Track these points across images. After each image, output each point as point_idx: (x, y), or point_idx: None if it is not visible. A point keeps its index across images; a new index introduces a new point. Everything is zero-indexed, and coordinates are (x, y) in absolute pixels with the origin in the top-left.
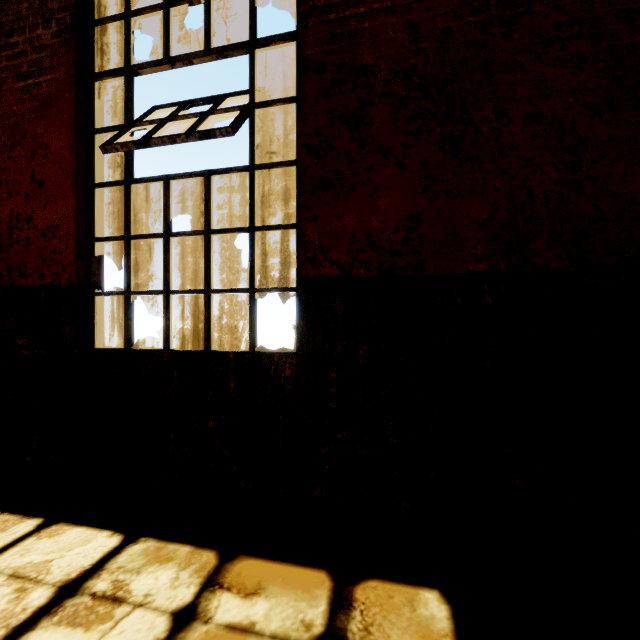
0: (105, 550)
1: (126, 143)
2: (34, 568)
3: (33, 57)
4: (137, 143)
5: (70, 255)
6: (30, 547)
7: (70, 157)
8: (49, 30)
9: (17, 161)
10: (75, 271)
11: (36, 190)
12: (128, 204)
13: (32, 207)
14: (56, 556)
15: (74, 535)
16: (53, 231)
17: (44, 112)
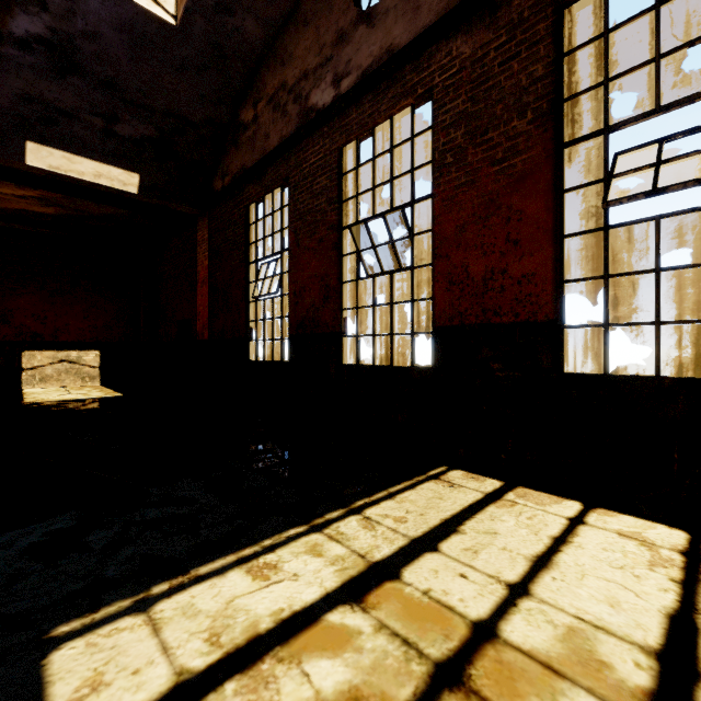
0: (682, 537)
1: (635, 196)
2: (631, 534)
3: (507, 145)
4: (649, 193)
5: (547, 296)
6: (602, 519)
7: (547, 217)
8: (524, 120)
9: (491, 228)
10: (552, 309)
11: (510, 248)
12: (607, 247)
13: (506, 262)
14: (638, 530)
15: (629, 520)
16: (528, 278)
17: (519, 186)
